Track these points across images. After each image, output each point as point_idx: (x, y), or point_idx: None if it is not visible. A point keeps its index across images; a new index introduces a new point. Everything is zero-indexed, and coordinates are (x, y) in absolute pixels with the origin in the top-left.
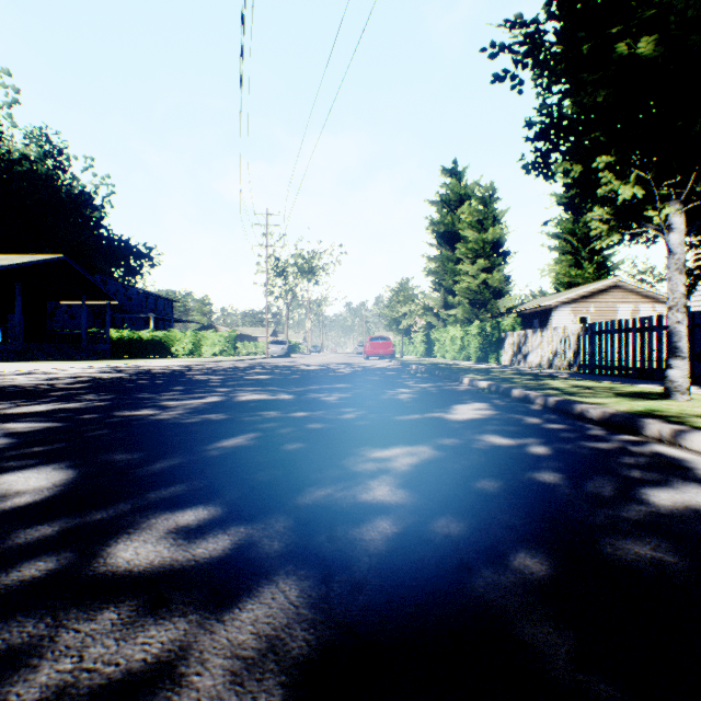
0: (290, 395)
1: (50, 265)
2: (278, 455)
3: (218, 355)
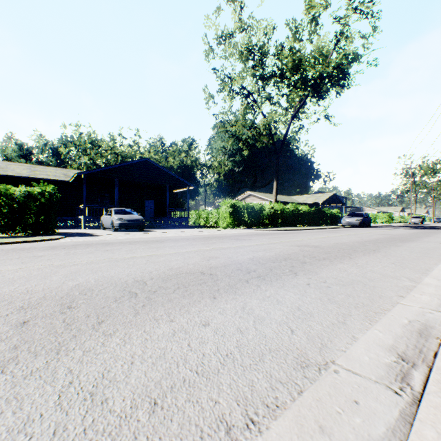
0: (436, 227)
1: (330, 196)
2: (438, 228)
3: (383, 223)
